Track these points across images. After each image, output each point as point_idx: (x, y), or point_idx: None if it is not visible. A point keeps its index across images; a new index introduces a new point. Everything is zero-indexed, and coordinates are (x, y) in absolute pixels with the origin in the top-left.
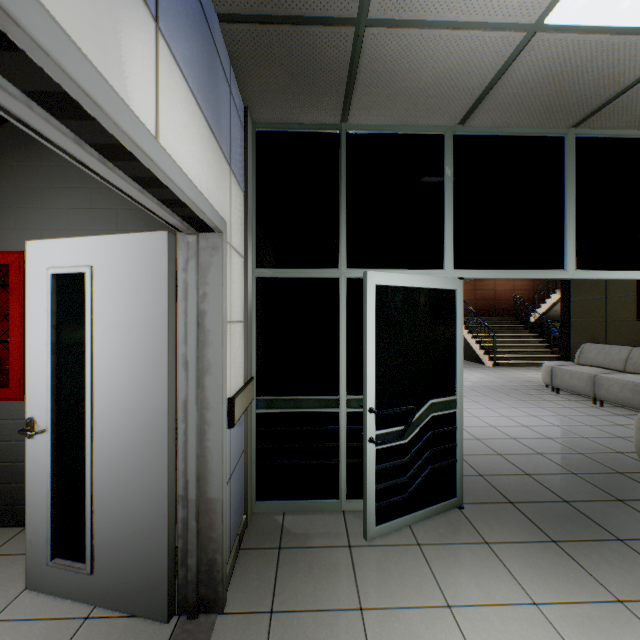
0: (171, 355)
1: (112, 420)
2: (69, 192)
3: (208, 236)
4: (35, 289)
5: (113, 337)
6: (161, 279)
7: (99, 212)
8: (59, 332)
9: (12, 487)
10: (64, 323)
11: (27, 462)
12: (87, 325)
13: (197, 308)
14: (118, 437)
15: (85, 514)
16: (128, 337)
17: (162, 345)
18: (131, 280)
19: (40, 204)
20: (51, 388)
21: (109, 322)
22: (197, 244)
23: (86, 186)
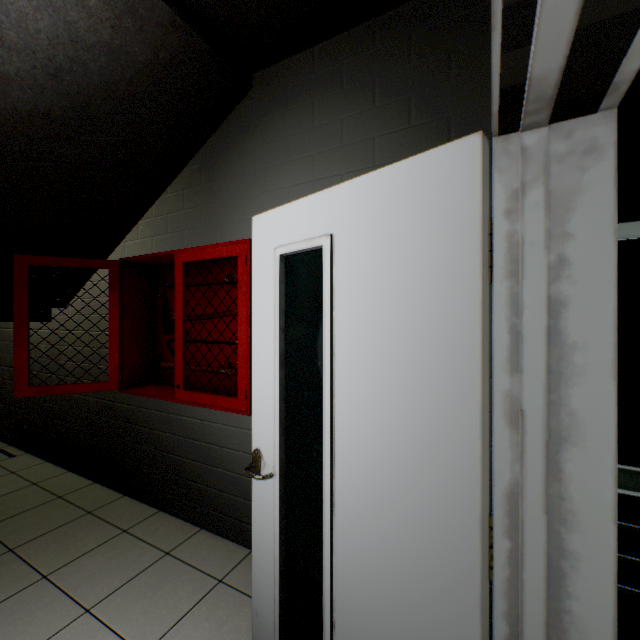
0: (483, 394)
1: (363, 490)
2: (290, 167)
3: (569, 127)
4: (261, 279)
5: (364, 349)
6: (463, 236)
7: (321, 183)
8: (287, 337)
9: (239, 501)
10: (293, 324)
11: (253, 506)
12: (325, 328)
13: (545, 293)
14: (373, 523)
15: (320, 617)
16: (391, 351)
17: (465, 372)
18: (397, 247)
19: (263, 188)
20: (278, 416)
21: (358, 323)
22: (545, 148)
23: (307, 155)
